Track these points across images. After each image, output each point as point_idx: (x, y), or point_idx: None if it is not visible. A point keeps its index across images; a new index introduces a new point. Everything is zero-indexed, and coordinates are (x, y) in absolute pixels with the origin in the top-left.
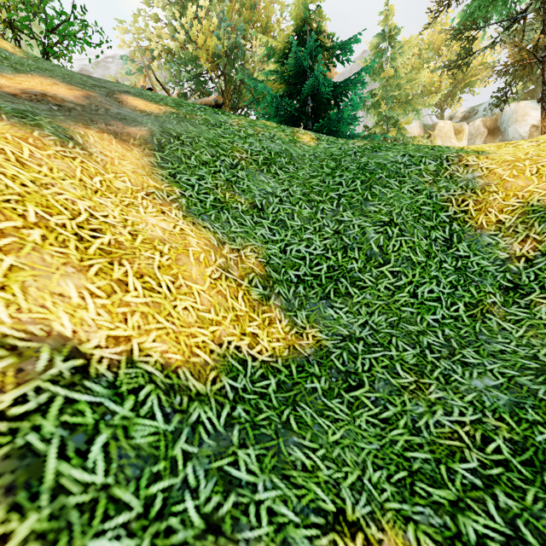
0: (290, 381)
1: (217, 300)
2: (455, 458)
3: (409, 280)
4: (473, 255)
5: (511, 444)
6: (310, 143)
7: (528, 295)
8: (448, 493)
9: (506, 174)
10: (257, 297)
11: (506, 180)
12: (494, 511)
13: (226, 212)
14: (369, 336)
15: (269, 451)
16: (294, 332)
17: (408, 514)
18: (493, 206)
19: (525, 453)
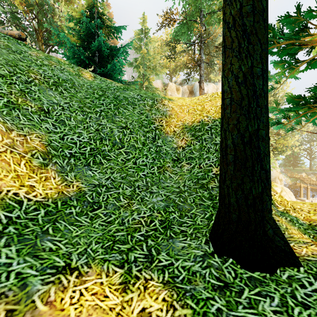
0: (55, 210)
1: (1, 165)
2: (136, 231)
3: (133, 156)
4: (164, 145)
5: (160, 222)
6: (89, 79)
7: (181, 162)
8: (128, 245)
9: (178, 111)
10: (37, 164)
11: (178, 113)
12: (145, 247)
13: (17, 111)
14: (110, 184)
15: (27, 246)
16: (64, 184)
17: (107, 258)
18: (172, 124)
19: (165, 224)
